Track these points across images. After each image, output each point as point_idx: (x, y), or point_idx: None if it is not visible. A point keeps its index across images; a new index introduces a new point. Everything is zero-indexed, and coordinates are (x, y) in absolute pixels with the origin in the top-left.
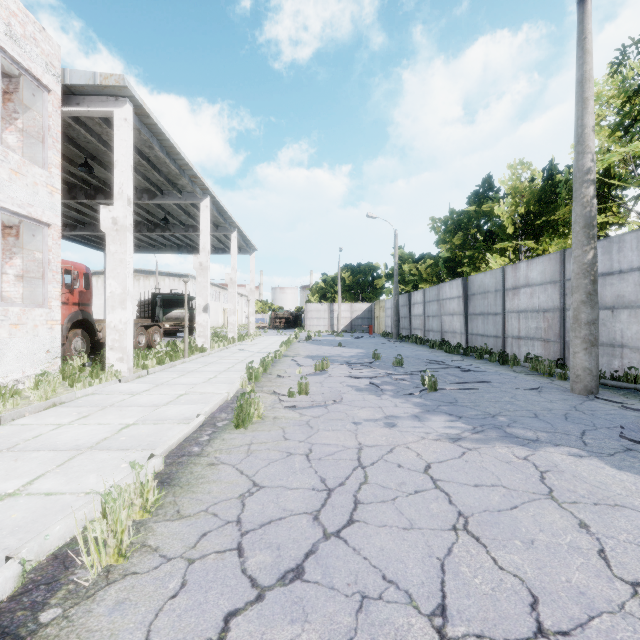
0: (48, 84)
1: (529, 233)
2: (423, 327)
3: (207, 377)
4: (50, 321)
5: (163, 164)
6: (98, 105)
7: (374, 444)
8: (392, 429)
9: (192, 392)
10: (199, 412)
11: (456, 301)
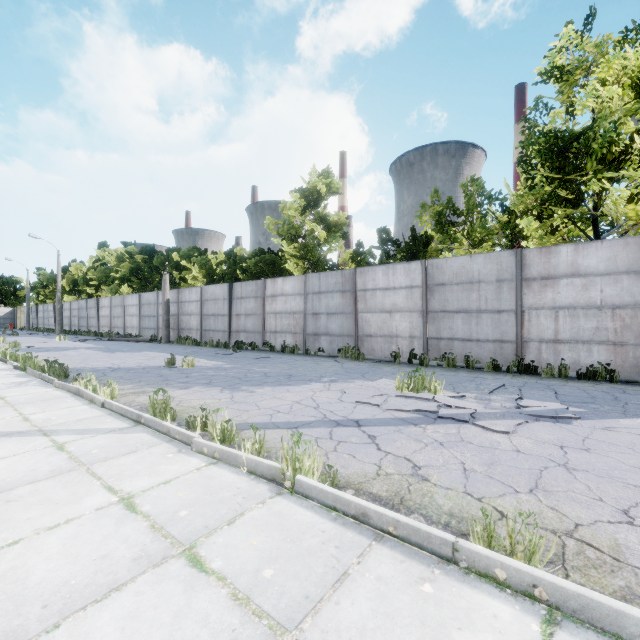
0: None
1: (75, 291)
2: (43, 323)
3: None
4: None
5: None
6: None
7: None
8: None
9: None
10: None
11: (52, 312)
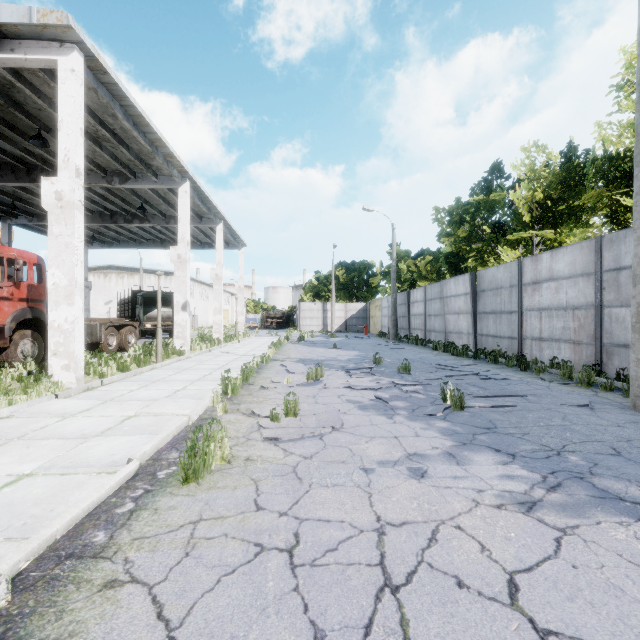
0: None
1: (548, 221)
2: (424, 327)
3: (174, 389)
4: None
5: (132, 139)
6: (38, 52)
7: (402, 519)
8: (423, 482)
9: (144, 413)
10: (132, 455)
11: (463, 298)
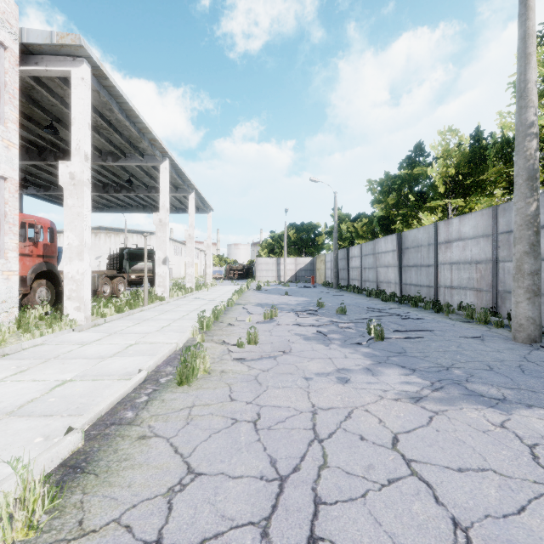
0: (4, 41)
1: (459, 192)
2: (360, 278)
3: (161, 325)
4: (6, 272)
5: (124, 127)
6: (56, 64)
7: (329, 406)
8: (346, 386)
9: (142, 342)
10: (141, 367)
11: (391, 254)
